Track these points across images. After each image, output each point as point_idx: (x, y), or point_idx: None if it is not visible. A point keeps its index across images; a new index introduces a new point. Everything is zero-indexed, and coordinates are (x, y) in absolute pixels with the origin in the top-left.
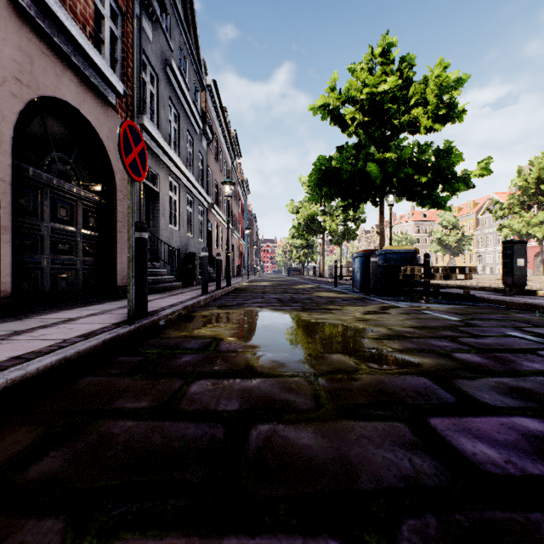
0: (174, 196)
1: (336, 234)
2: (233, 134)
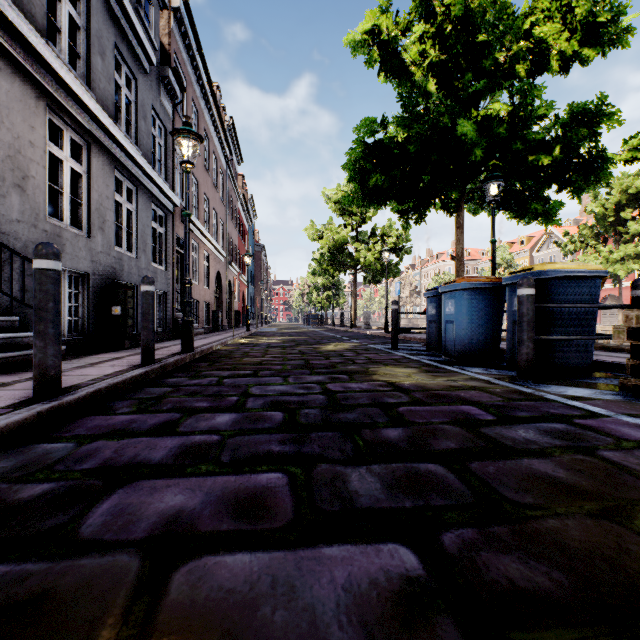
0: (72, 162)
1: (373, 268)
2: (228, 123)
